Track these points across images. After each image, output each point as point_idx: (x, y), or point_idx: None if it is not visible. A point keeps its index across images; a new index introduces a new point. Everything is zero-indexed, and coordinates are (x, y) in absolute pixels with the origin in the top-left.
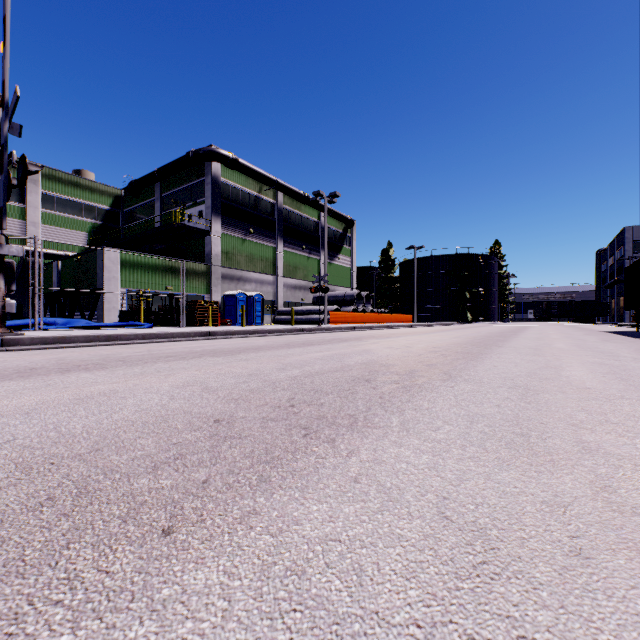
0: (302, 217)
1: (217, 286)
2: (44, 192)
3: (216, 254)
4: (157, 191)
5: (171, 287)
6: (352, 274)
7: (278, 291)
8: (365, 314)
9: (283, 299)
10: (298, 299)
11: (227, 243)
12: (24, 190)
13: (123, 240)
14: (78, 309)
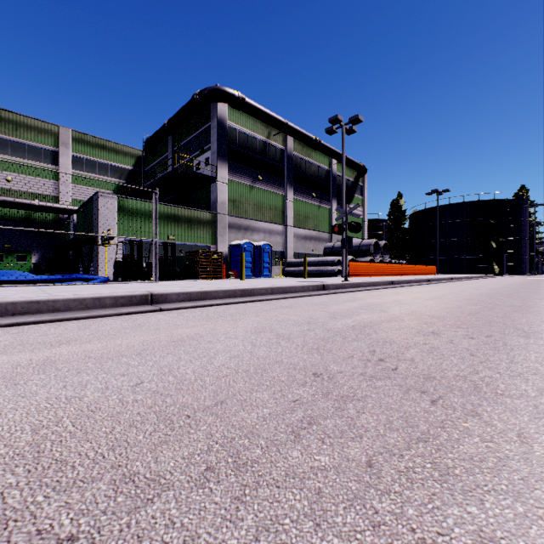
0: (312, 165)
1: (223, 236)
2: (74, 154)
3: (222, 202)
4: (170, 145)
5: (173, 236)
6: (364, 224)
7: (287, 241)
8: (387, 265)
9: (293, 250)
10: (308, 250)
11: (234, 190)
12: (57, 153)
13: (137, 194)
14: (86, 261)
